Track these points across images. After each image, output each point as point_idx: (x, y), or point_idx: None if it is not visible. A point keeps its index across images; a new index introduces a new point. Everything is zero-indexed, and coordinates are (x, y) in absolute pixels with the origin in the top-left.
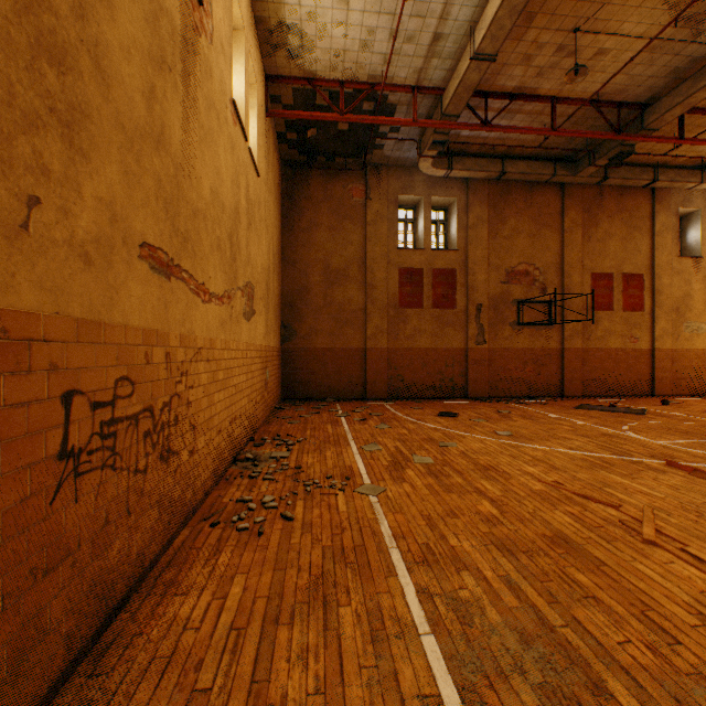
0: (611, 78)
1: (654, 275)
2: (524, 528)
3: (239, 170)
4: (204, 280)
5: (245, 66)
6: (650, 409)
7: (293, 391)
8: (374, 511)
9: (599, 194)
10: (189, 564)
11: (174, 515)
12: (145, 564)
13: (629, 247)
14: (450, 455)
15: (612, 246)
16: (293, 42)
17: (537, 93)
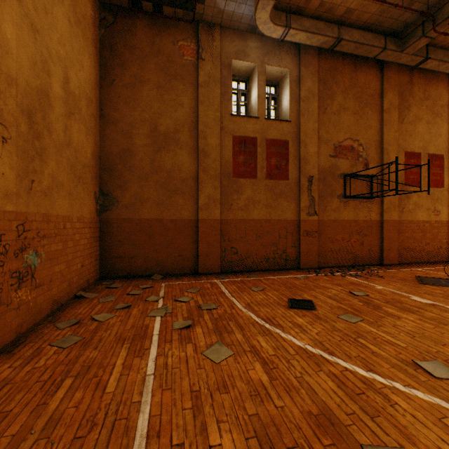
0: None
1: None
2: None
3: None
4: None
5: None
6: None
7: (115, 267)
8: None
9: (410, 81)
10: None
11: None
12: None
13: (433, 131)
14: None
15: (420, 129)
16: None
17: None
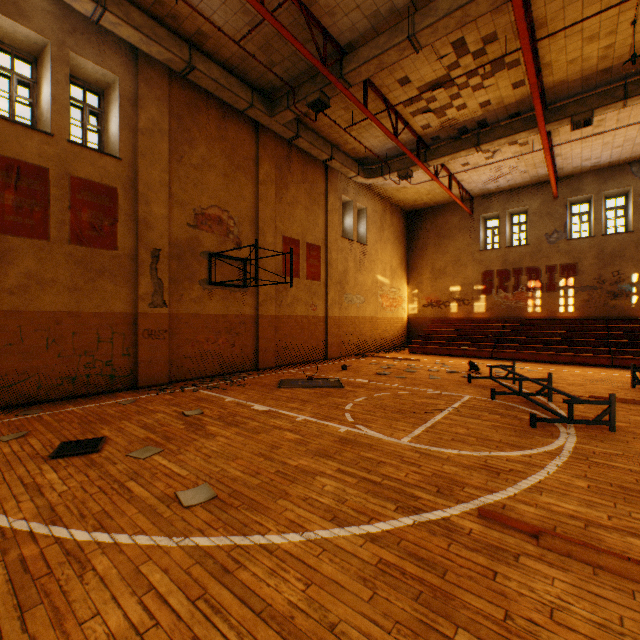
0: None
1: (328, 249)
2: None
3: None
4: None
5: None
6: (341, 378)
7: None
8: None
9: (289, 156)
10: None
11: None
12: None
13: (311, 218)
14: None
15: (299, 213)
16: None
17: None
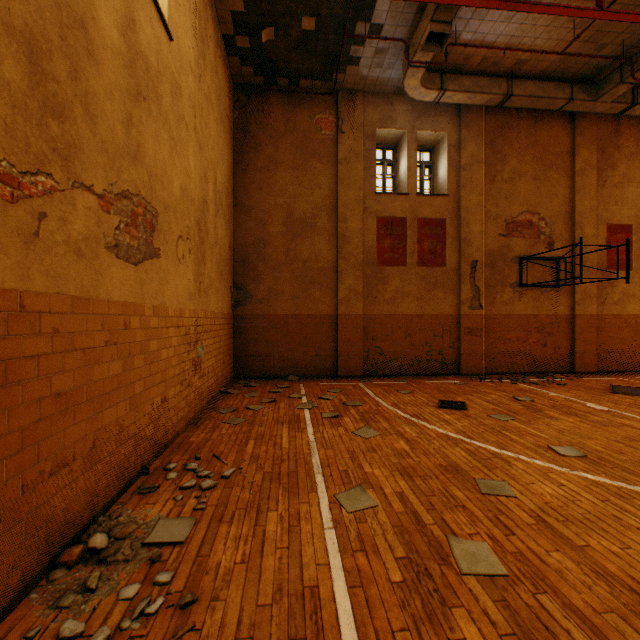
0: None
1: None
2: None
3: None
4: None
5: None
6: None
7: (248, 366)
8: None
9: (616, 130)
10: None
11: None
12: None
13: None
14: (521, 530)
15: (631, 192)
16: None
17: None
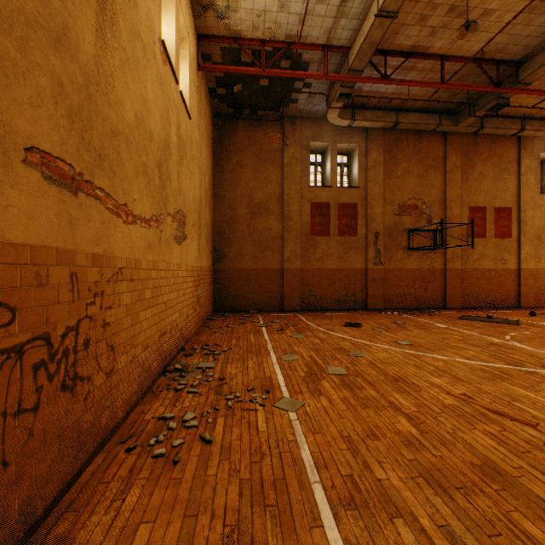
0: (495, 36)
1: (520, 208)
2: (449, 454)
3: (170, 107)
4: (126, 202)
5: (176, 17)
6: (522, 320)
7: (223, 304)
8: (294, 431)
9: (475, 142)
10: (91, 507)
11: (84, 445)
12: (34, 515)
13: (499, 185)
14: (360, 365)
15: (486, 185)
16: (221, 3)
17: (429, 51)
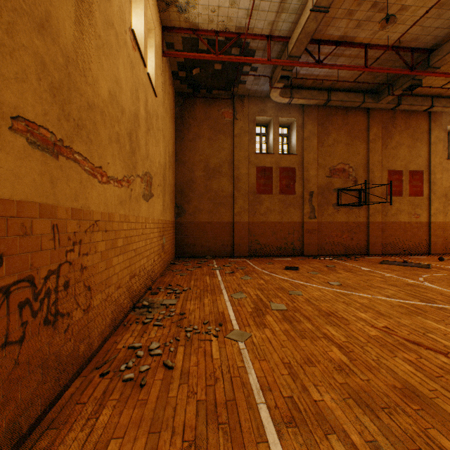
0: (410, 27)
1: (430, 171)
2: (374, 378)
3: (139, 86)
4: (101, 165)
5: (144, 11)
6: (432, 264)
7: (184, 251)
8: (242, 358)
9: (393, 116)
10: (69, 425)
11: (64, 371)
12: (19, 432)
13: (413, 153)
14: (298, 302)
15: (402, 152)
16: None
17: (355, 40)
